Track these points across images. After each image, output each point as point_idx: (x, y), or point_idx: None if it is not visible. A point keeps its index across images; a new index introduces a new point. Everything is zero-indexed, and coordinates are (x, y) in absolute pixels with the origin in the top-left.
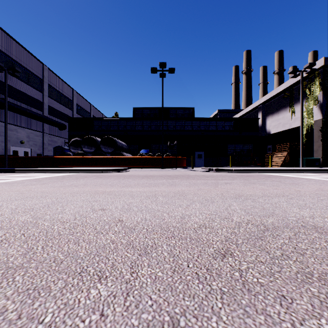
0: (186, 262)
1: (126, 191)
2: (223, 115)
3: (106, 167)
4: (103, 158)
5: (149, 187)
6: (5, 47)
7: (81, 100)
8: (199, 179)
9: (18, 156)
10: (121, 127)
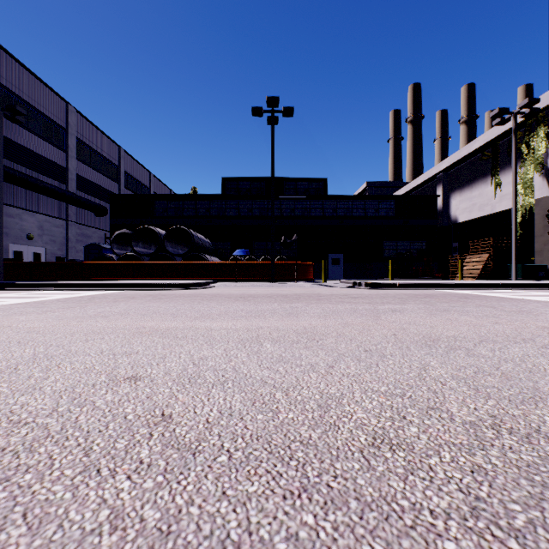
0: None
1: (200, 329)
2: (375, 192)
3: (175, 280)
4: (169, 264)
5: (247, 320)
6: (0, 73)
7: (134, 165)
8: (340, 302)
9: (22, 260)
10: (201, 211)
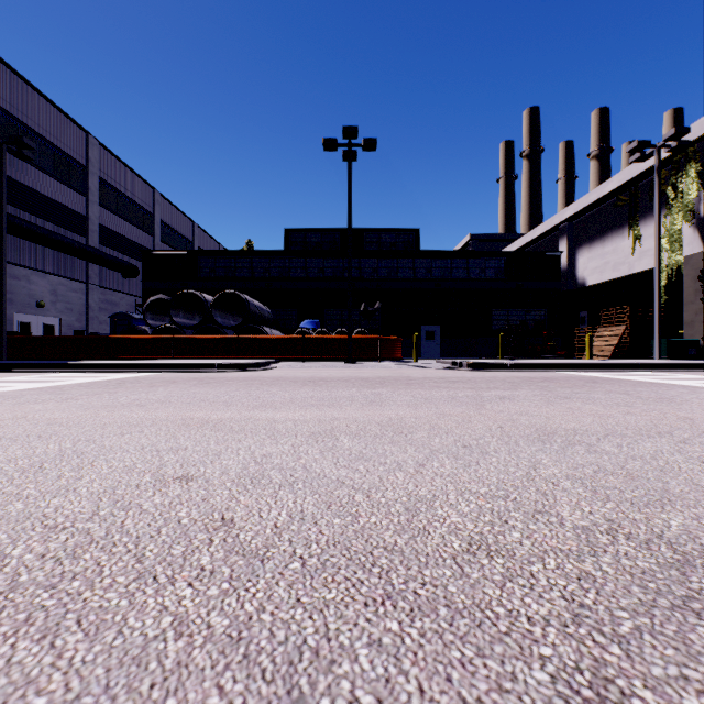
0: None
1: (261, 421)
2: (480, 246)
3: (225, 359)
4: (217, 340)
5: (319, 409)
6: (3, 95)
7: (173, 213)
8: (436, 388)
9: (30, 334)
10: (258, 271)
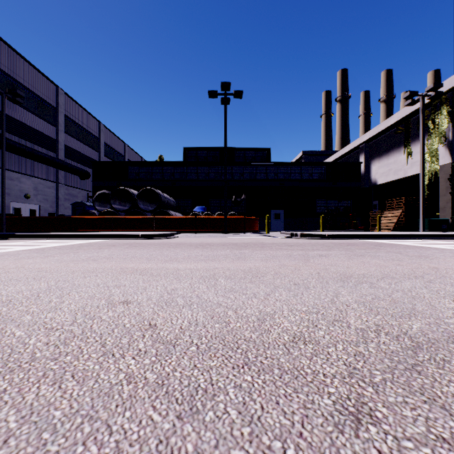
0: (279, 440)
1: (170, 269)
2: (309, 159)
3: (146, 231)
4: (141, 219)
5: (206, 262)
6: (3, 62)
7: (112, 137)
8: (279, 249)
9: (20, 215)
10: (167, 175)
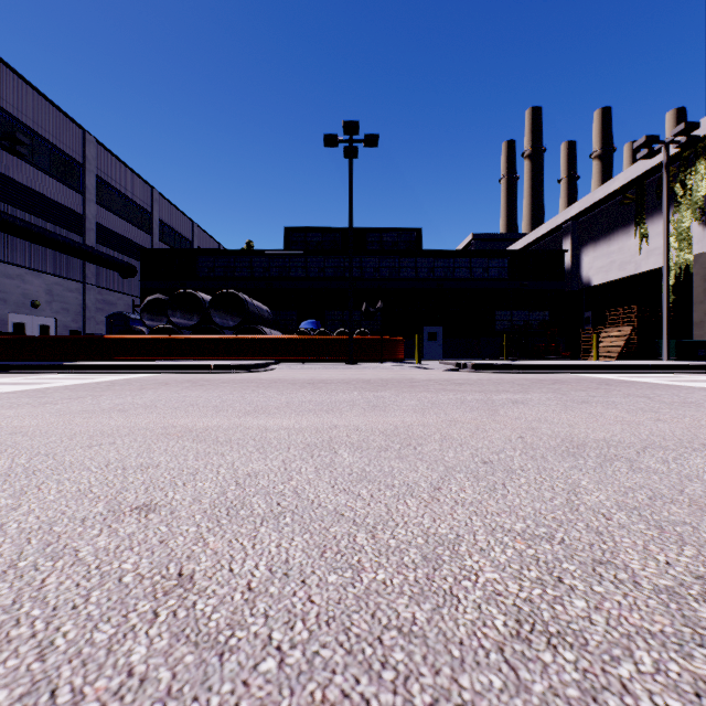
0: None
1: (251, 430)
2: (483, 246)
3: (223, 360)
4: (215, 340)
5: (316, 416)
6: None
7: (172, 212)
8: (442, 391)
9: (24, 334)
10: (258, 271)
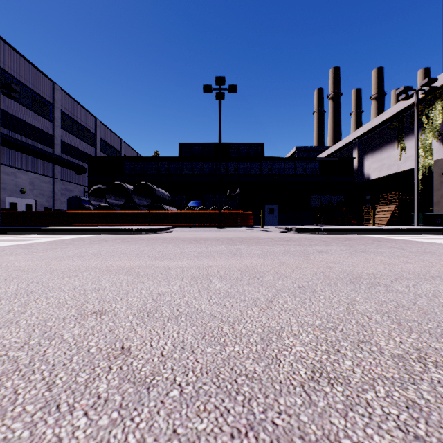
0: None
1: (159, 268)
2: (302, 154)
3: (140, 226)
4: (135, 213)
5: (199, 260)
6: None
7: (108, 133)
8: (276, 245)
9: (16, 210)
10: (162, 170)
